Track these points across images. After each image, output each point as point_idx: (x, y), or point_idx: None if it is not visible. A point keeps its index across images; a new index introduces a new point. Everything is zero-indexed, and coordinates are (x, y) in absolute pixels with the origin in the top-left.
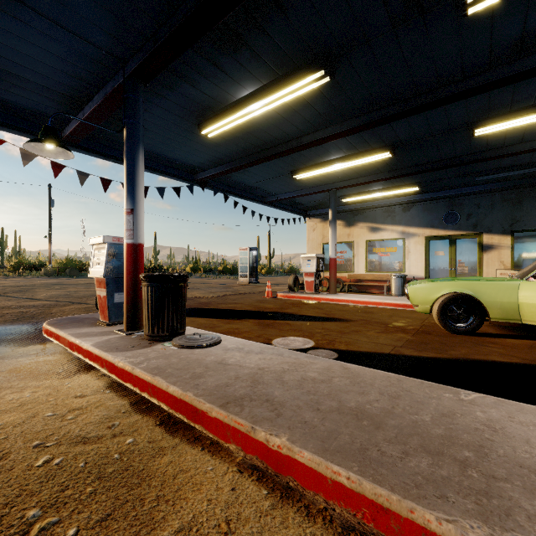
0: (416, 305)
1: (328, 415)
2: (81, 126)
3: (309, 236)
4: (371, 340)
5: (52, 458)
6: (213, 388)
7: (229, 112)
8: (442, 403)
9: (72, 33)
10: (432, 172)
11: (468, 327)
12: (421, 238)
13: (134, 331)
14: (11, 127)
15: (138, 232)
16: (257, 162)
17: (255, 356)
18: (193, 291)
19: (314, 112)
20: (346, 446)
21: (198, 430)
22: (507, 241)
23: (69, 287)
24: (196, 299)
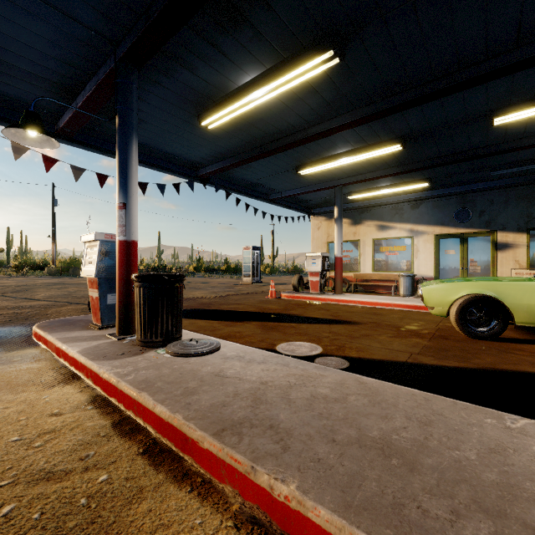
0: (431, 307)
1: (347, 450)
2: (75, 117)
3: (314, 235)
4: (384, 346)
5: (1, 505)
6: (208, 408)
7: (230, 101)
8: (486, 432)
9: (57, 10)
10: (444, 167)
11: (490, 331)
12: (431, 236)
13: (127, 335)
14: (1, 119)
15: (131, 228)
16: (260, 157)
17: (257, 366)
18: (195, 291)
19: (321, 100)
20: (374, 500)
21: (187, 462)
22: (523, 239)
23: (70, 287)
24: (197, 299)
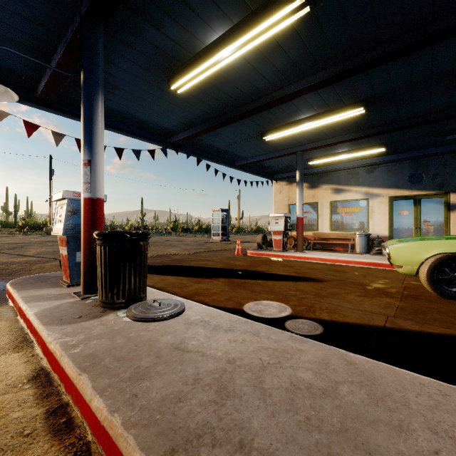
0: (399, 265)
1: None
2: (50, 82)
3: (276, 198)
4: (355, 306)
5: None
6: (157, 405)
7: (197, 62)
8: None
9: None
10: (401, 132)
11: None
12: (385, 198)
13: (91, 294)
14: None
15: (96, 185)
16: (227, 123)
17: (223, 335)
18: (169, 248)
19: (287, 61)
20: None
21: None
22: None
23: None
24: (171, 256)
